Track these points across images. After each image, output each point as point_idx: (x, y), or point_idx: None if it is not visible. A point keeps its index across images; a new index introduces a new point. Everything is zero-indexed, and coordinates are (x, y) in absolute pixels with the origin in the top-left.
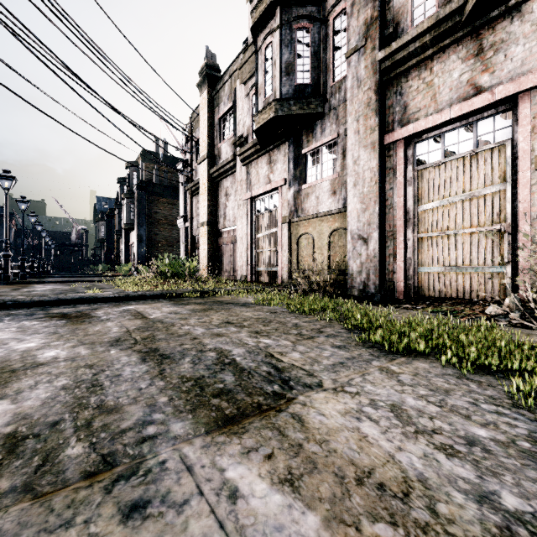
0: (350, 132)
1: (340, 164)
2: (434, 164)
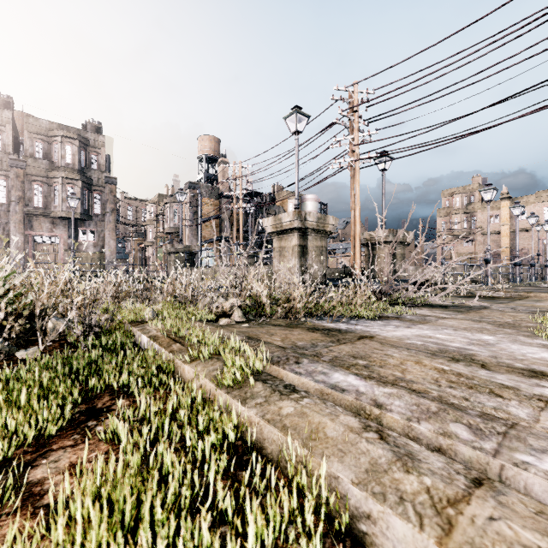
0: (12, 226)
1: (2, 232)
2: (41, 243)
